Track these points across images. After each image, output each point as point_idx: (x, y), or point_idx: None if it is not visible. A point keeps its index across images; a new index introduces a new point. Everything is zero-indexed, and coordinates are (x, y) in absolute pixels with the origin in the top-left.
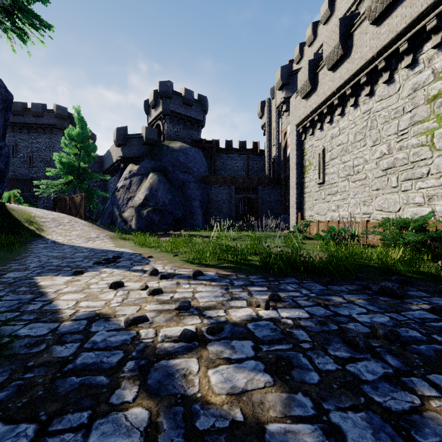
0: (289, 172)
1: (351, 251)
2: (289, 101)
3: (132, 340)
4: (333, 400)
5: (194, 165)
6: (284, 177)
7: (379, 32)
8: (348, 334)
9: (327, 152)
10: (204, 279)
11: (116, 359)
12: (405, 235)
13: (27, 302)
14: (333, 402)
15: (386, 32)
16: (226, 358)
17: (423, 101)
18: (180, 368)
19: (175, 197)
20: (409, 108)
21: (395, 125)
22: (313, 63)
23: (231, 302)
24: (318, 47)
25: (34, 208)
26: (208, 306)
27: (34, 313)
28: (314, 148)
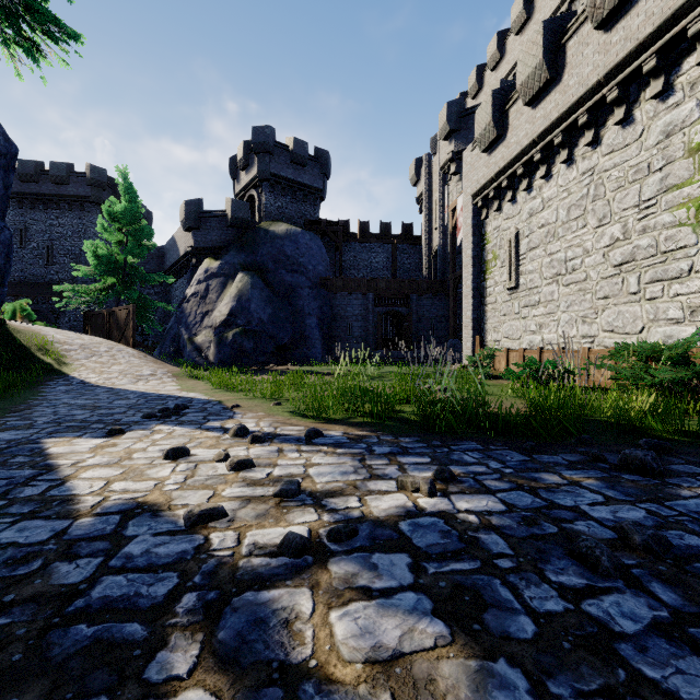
0: (460, 271)
1: (567, 397)
2: (460, 158)
3: (195, 552)
4: (566, 674)
5: (308, 260)
6: (453, 279)
7: (609, 41)
8: (579, 543)
9: (523, 238)
10: (323, 443)
11: (164, 589)
12: (655, 370)
13: (23, 482)
14: (566, 679)
15: (620, 42)
16: (362, 587)
17: (681, 152)
18: (279, 607)
19: (278, 311)
20: (658, 164)
21: (635, 192)
22: (500, 94)
23: (370, 482)
24: (506, 71)
25: (52, 329)
26: (331, 490)
27: (30, 503)
28: (502, 232)
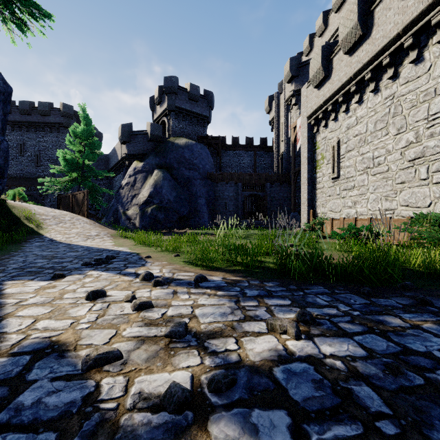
0: (298, 167)
1: (384, 252)
2: (298, 94)
3: (82, 403)
4: None
5: (200, 161)
6: (294, 173)
7: (406, 5)
8: None
9: (342, 144)
10: (207, 286)
11: None
12: None
13: None
14: None
15: (414, 4)
16: None
17: None
18: None
19: (180, 194)
20: None
21: (424, 109)
22: (326, 48)
23: (244, 323)
24: (329, 37)
25: (36, 206)
26: (213, 330)
27: None
28: (327, 141)
